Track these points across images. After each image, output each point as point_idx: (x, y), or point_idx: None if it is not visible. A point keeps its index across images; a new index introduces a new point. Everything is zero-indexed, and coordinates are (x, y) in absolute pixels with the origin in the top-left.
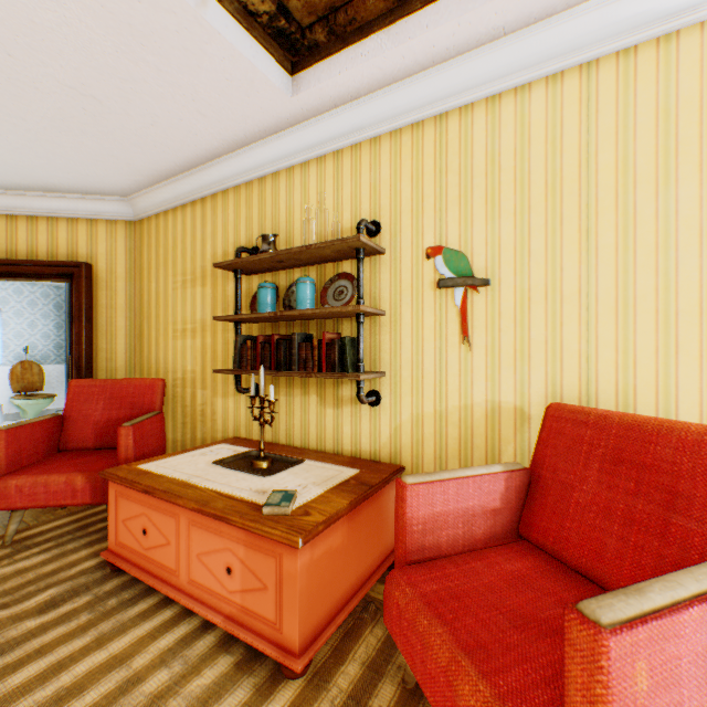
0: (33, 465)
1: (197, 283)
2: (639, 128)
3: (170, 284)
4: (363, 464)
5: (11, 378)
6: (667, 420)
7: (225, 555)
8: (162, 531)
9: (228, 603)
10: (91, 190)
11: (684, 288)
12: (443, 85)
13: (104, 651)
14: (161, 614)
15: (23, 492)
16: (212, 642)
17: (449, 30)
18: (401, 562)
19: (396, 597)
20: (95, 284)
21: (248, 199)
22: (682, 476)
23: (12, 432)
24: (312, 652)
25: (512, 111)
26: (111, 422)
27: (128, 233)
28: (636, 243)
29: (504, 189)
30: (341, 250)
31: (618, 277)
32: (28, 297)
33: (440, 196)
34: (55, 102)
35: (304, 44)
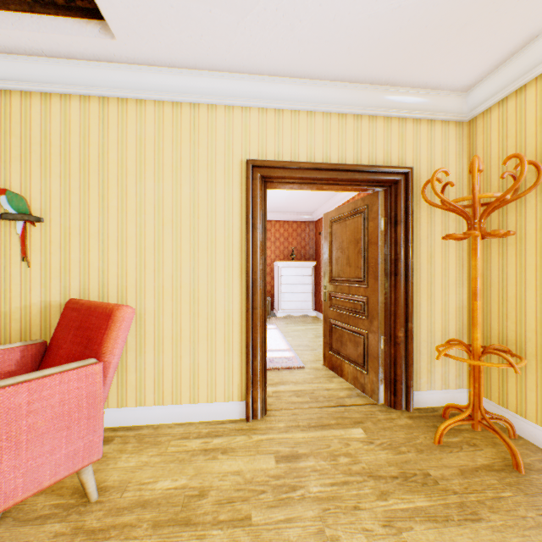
0: None
1: None
2: (129, 145)
3: None
4: None
5: None
6: (101, 302)
7: None
8: None
9: None
10: None
11: (149, 235)
12: (4, 70)
13: None
14: None
15: None
16: None
17: None
18: None
19: None
20: None
21: None
22: (95, 330)
23: None
24: None
25: (59, 108)
26: None
27: None
28: (128, 208)
29: (54, 158)
30: None
31: (119, 226)
32: None
33: (6, 151)
34: None
35: None
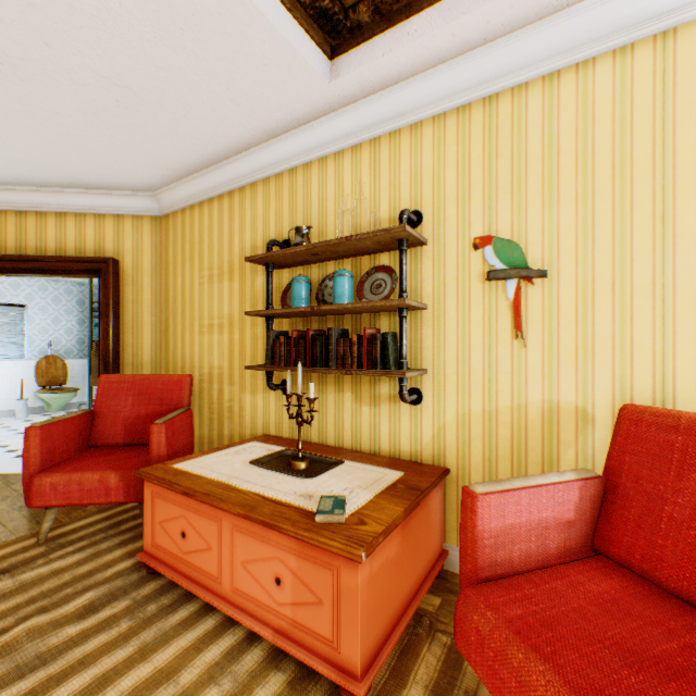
0: (66, 462)
1: (224, 278)
2: None
3: (196, 279)
4: (406, 466)
5: (36, 372)
6: None
7: (274, 564)
8: (203, 535)
9: (276, 616)
10: (118, 186)
11: None
12: (494, 64)
13: (148, 663)
14: (203, 623)
15: (58, 489)
16: (260, 656)
17: (507, 2)
18: (470, 579)
19: (474, 621)
20: (121, 280)
21: (277, 191)
22: None
23: (46, 429)
24: (372, 674)
25: (572, 89)
26: (139, 418)
27: (154, 229)
28: None
29: (563, 173)
30: (383, 241)
31: None
32: (52, 294)
33: (489, 182)
34: (89, 94)
35: (346, 25)
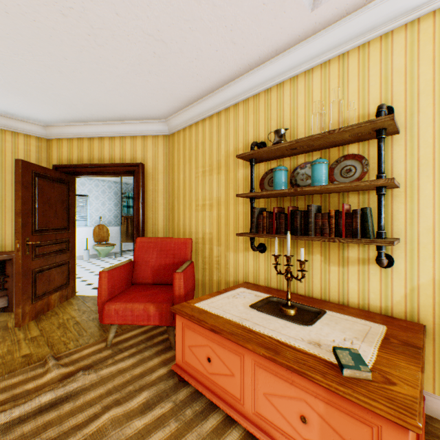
0: (121, 294)
1: (213, 172)
2: None
3: (193, 174)
4: (381, 319)
5: (93, 234)
6: None
7: (298, 403)
8: (226, 364)
9: None
10: (144, 117)
11: None
12: None
13: None
14: (230, 434)
15: (118, 313)
16: None
17: None
18: None
19: None
20: (146, 177)
21: (254, 107)
22: None
23: (110, 272)
24: None
25: None
26: (161, 266)
27: (165, 143)
28: None
29: None
30: (361, 132)
31: None
32: (101, 188)
33: None
34: (137, 50)
35: None
